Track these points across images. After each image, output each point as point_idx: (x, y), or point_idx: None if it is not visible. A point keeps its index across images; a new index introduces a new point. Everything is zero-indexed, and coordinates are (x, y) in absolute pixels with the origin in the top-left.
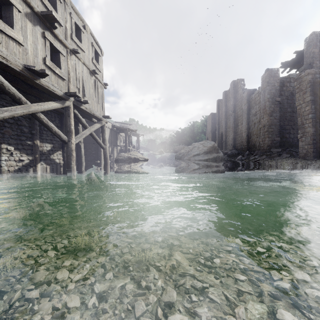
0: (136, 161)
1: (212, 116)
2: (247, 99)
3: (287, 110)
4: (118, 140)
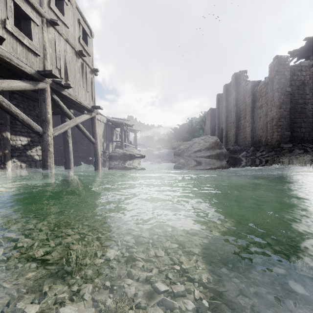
0: (132, 157)
1: (211, 112)
2: (251, 91)
3: (298, 101)
4: (114, 135)
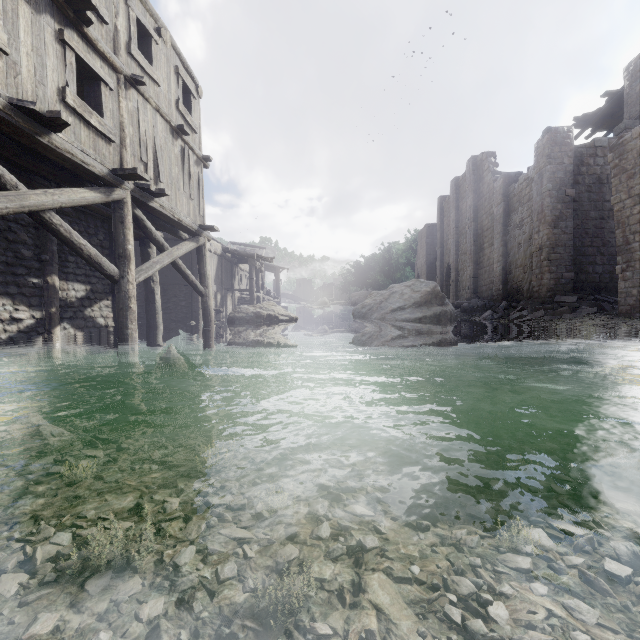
0: (273, 321)
1: (428, 231)
2: (502, 193)
3: (589, 214)
4: (235, 278)
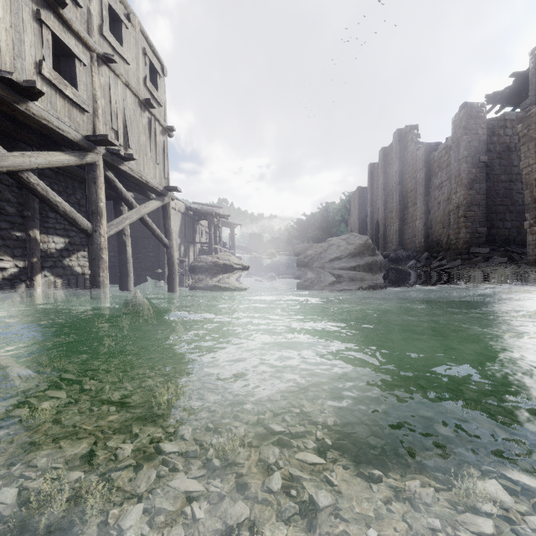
0: (228, 270)
1: (359, 193)
2: (424, 160)
3: (499, 178)
4: (196, 233)
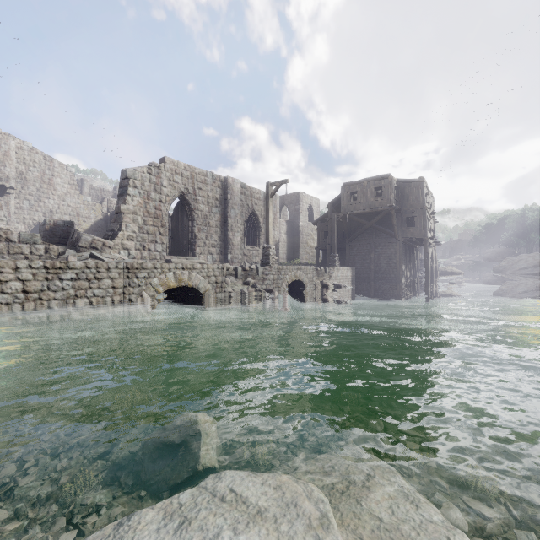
0: (453, 274)
1: None
2: None
3: None
4: None
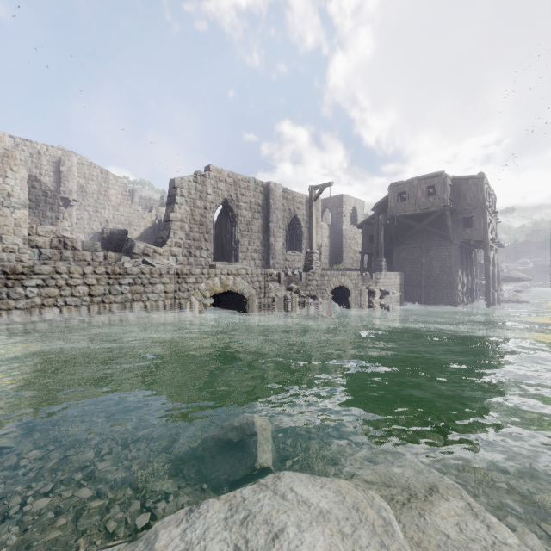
0: (519, 280)
1: None
2: None
3: None
4: None
